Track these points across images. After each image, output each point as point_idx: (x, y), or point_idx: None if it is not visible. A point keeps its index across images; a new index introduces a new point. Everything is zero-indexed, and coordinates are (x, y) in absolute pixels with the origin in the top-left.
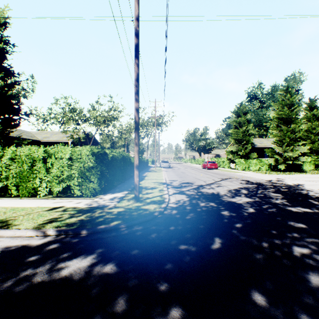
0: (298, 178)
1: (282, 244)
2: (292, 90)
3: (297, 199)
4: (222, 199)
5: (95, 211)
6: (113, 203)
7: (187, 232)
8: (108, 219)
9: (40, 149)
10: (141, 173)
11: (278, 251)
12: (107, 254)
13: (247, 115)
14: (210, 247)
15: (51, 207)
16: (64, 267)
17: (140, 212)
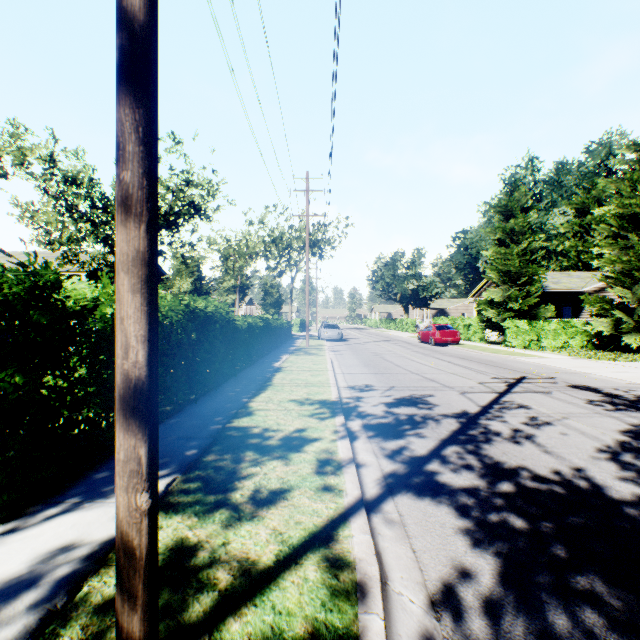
0: None
1: None
2: None
3: None
4: None
5: None
6: None
7: None
8: None
9: None
10: (269, 357)
11: None
12: None
13: (529, 214)
14: None
15: None
16: None
17: None
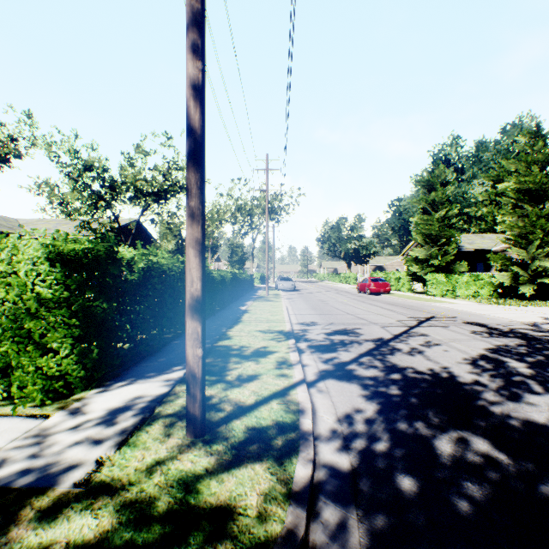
0: None
1: None
2: (547, 134)
3: None
4: (490, 410)
5: None
6: (98, 452)
7: None
8: None
9: None
10: (237, 303)
11: None
12: None
13: (448, 187)
14: None
15: None
16: None
17: None
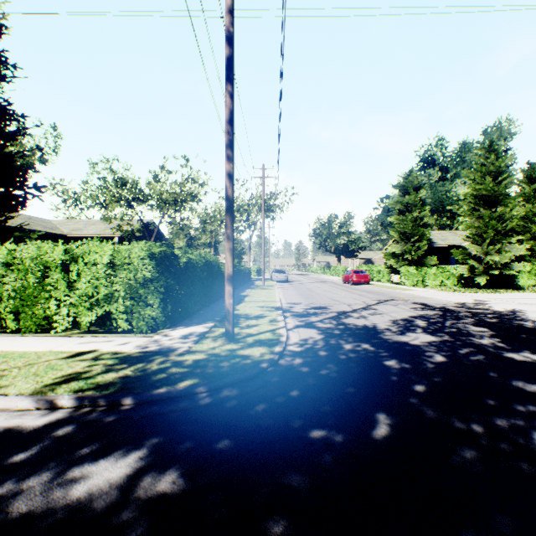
0: (512, 300)
1: (512, 429)
2: (499, 148)
3: (519, 337)
4: (382, 337)
5: (152, 360)
6: (187, 344)
7: (323, 402)
8: (175, 375)
9: (57, 248)
10: (238, 290)
11: (507, 443)
12: (167, 450)
13: (420, 191)
14: (371, 435)
15: (73, 351)
16: (79, 479)
17: (235, 362)
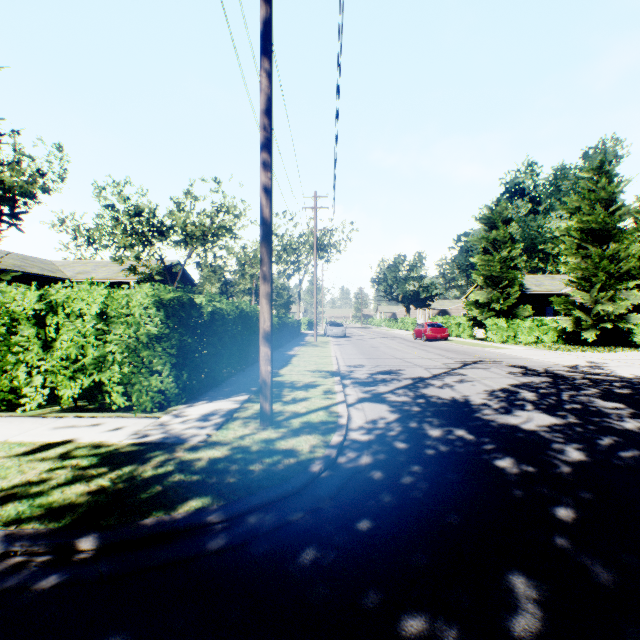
0: (635, 361)
1: None
2: (611, 170)
3: None
4: (481, 418)
5: (148, 458)
6: (205, 431)
7: (413, 545)
8: (176, 490)
9: (29, 293)
10: (284, 348)
11: None
12: None
13: (511, 225)
14: (511, 632)
15: (37, 442)
16: None
17: (271, 463)
